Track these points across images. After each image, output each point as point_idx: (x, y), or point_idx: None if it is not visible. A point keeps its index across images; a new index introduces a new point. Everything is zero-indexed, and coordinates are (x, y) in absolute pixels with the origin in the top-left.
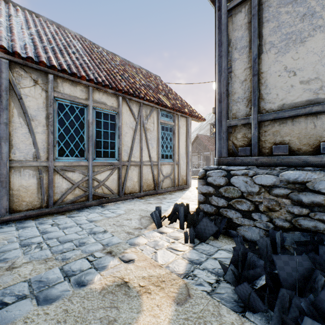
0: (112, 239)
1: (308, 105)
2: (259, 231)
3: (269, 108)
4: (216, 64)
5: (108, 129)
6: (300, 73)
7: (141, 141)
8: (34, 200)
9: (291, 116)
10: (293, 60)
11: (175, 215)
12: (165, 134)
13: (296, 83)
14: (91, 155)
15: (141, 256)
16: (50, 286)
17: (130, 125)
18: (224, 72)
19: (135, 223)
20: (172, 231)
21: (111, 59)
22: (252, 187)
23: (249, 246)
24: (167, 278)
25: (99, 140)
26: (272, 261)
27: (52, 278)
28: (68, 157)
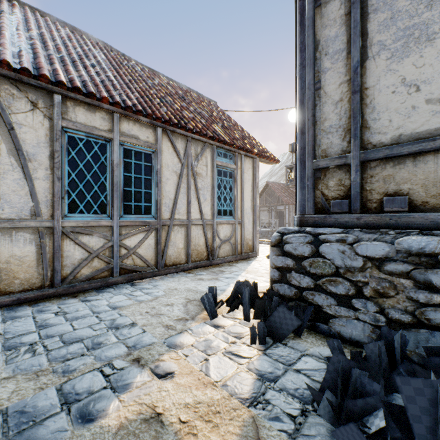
0: (143, 338)
1: (439, 136)
2: (364, 327)
3: (377, 142)
4: (297, 77)
5: (141, 174)
6: (427, 88)
7: (189, 192)
8: (32, 276)
9: (412, 152)
10: (415, 68)
11: (237, 299)
12: (223, 182)
13: (421, 103)
14: (116, 210)
15: (184, 367)
16: (36, 422)
17: (173, 168)
18: (309, 89)
19: (178, 311)
20: (233, 324)
21: (147, 76)
22: (353, 260)
23: (351, 354)
24: (223, 407)
25: (129, 190)
26: (389, 379)
27: (42, 407)
28: (82, 213)
